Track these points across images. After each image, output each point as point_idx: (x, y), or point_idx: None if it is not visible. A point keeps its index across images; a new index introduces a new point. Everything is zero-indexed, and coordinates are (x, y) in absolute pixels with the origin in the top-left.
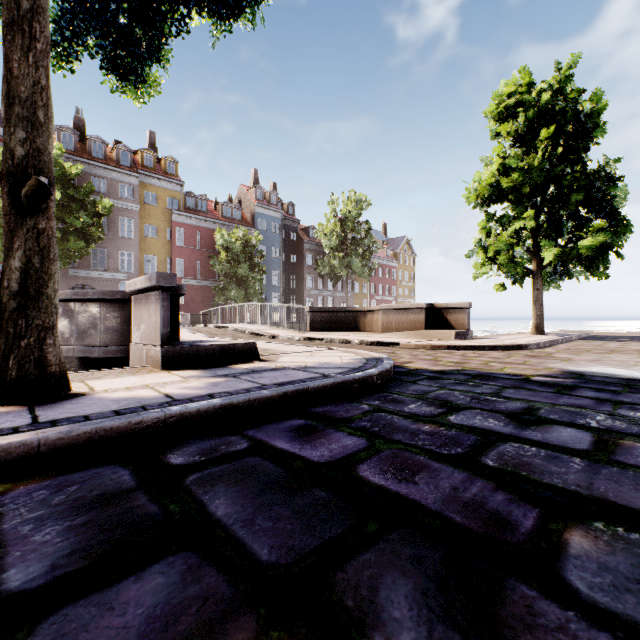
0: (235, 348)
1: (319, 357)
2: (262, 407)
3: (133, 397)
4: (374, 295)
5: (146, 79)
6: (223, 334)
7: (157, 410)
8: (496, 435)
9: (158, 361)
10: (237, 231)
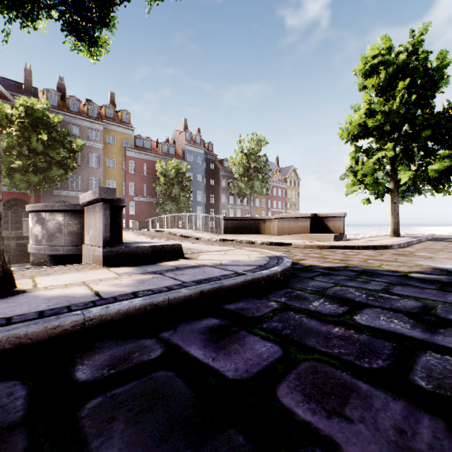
0: (164, 248)
1: (231, 255)
2: (180, 305)
3: (65, 295)
4: (270, 208)
5: (98, 40)
6: (160, 236)
7: (78, 312)
8: (410, 341)
9: (100, 259)
10: (172, 162)
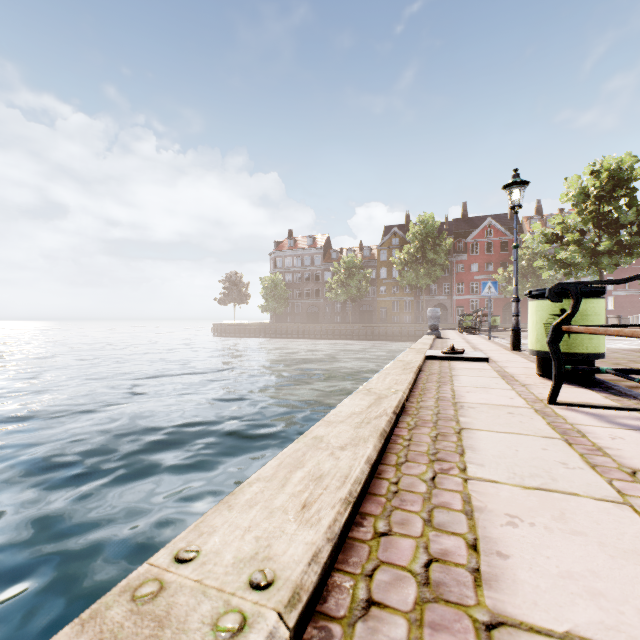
0: None
1: None
2: None
3: None
4: None
5: None
6: None
7: None
8: None
9: None
10: None
